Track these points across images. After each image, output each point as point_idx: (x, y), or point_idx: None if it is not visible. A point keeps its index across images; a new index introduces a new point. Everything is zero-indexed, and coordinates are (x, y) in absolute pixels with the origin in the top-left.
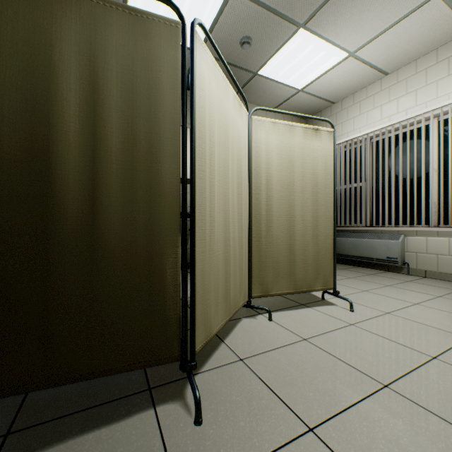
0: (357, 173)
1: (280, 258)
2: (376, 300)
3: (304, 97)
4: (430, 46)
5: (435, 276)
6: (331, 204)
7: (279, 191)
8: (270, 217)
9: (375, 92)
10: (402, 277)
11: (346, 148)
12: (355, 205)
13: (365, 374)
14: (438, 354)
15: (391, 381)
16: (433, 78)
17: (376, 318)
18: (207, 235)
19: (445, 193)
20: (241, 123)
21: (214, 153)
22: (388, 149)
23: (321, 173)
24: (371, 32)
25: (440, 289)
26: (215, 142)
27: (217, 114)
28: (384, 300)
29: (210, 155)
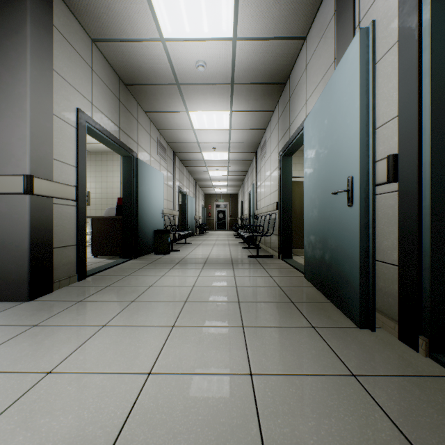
0: None
1: None
2: None
3: None
4: None
5: None
6: None
7: None
8: None
9: None
10: None
11: None
12: None
13: None
14: None
15: None
16: None
17: None
18: None
19: None
20: None
21: None
22: None
23: None
24: None
25: None
26: None
27: None
28: None
29: None
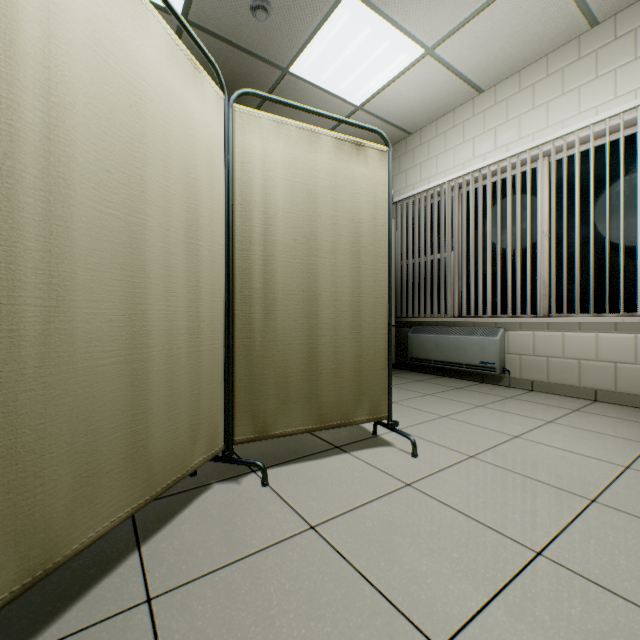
0: (440, 237)
1: (292, 369)
2: (458, 433)
3: (366, 121)
4: (538, 49)
5: (545, 389)
6: (385, 274)
7: (289, 246)
8: (270, 293)
9: (465, 119)
10: (500, 391)
11: (426, 201)
12: (439, 285)
13: (404, 617)
14: (545, 545)
15: (454, 631)
16: (543, 99)
17: (451, 469)
18: (29, 319)
19: (558, 268)
20: (199, 105)
21: (65, 126)
22: (484, 203)
23: (367, 220)
24: (455, 15)
25: (551, 409)
26: (68, 99)
27: (94, 46)
28: (470, 432)
29: (50, 126)
